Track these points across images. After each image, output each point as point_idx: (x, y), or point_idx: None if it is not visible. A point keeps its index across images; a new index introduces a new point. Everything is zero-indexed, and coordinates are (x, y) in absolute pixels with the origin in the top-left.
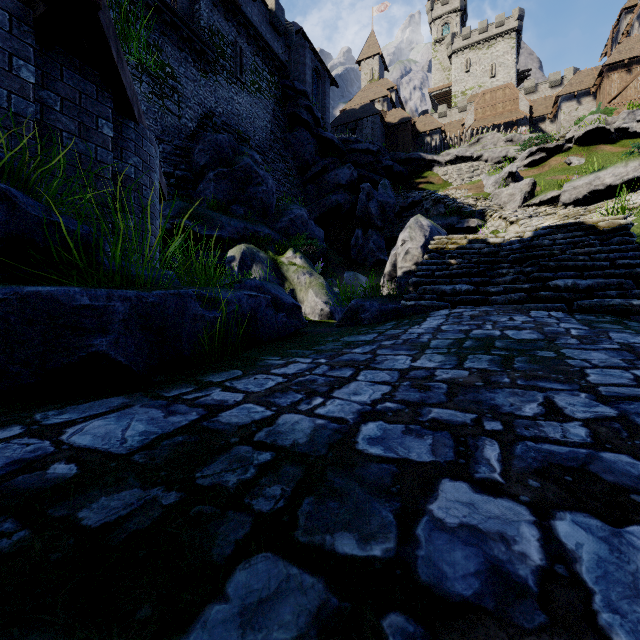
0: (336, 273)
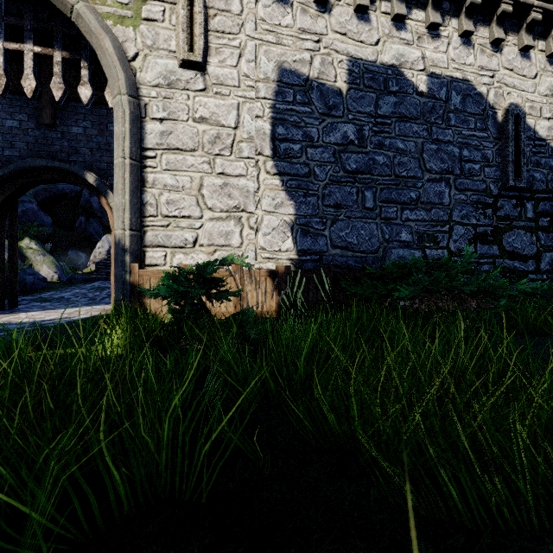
0: (63, 249)
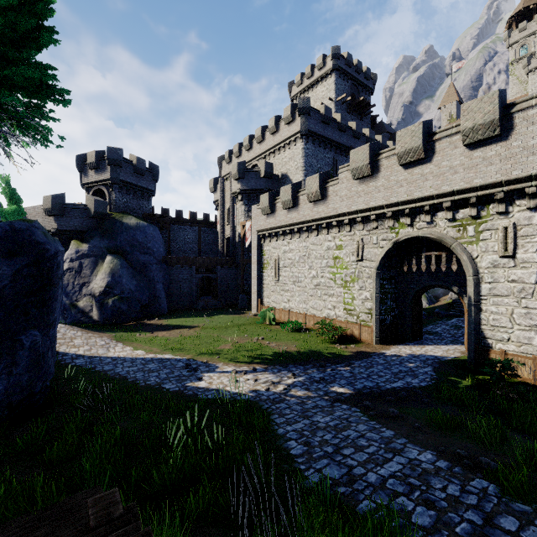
0: None
